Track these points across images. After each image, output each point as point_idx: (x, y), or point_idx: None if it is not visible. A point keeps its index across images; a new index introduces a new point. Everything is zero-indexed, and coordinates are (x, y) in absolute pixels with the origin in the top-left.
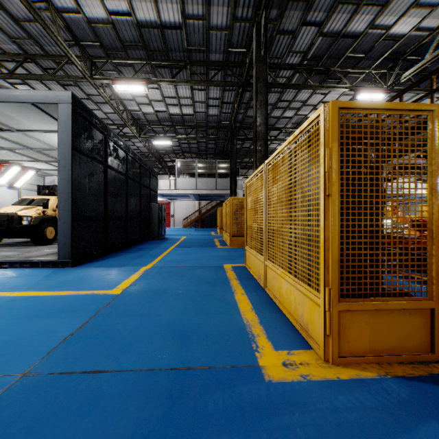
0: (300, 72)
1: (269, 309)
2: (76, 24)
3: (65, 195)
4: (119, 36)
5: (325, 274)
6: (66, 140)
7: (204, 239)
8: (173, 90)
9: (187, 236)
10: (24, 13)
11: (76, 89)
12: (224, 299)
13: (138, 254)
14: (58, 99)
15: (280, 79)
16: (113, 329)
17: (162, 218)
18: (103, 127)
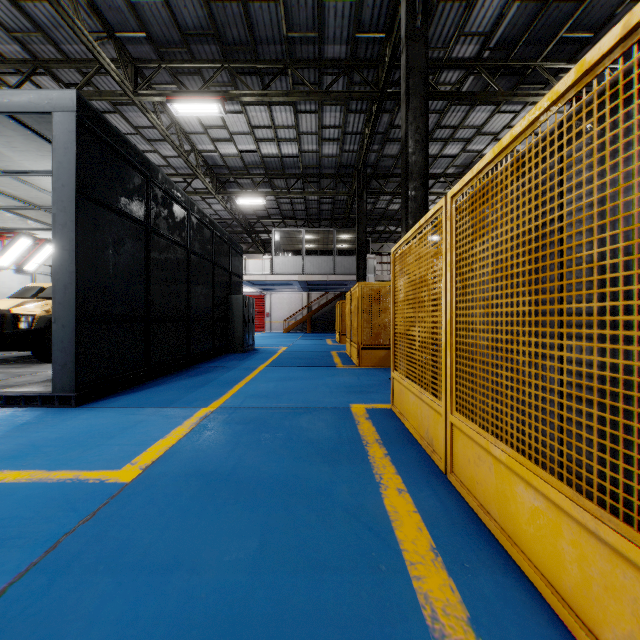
0: (476, 73)
1: (479, 555)
2: (106, 1)
3: (65, 277)
4: (175, 19)
5: None
6: (66, 179)
7: (316, 351)
8: (267, 114)
9: (289, 346)
10: None
11: (117, 118)
12: (359, 508)
13: (202, 379)
14: (53, 105)
15: (441, 87)
16: (49, 637)
17: (248, 318)
18: (142, 163)
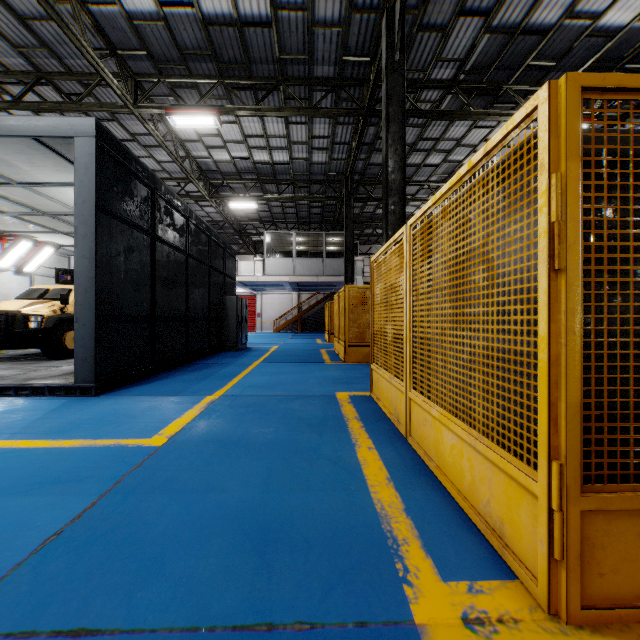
0: (454, 93)
1: (419, 481)
2: (110, 22)
3: (85, 282)
4: (175, 39)
5: (550, 434)
6: (86, 196)
7: (306, 349)
8: (259, 124)
9: (280, 345)
10: (32, 6)
11: (115, 126)
12: (339, 458)
13: (203, 373)
14: (75, 131)
15: (423, 104)
16: (136, 522)
17: (242, 318)
18: (148, 177)
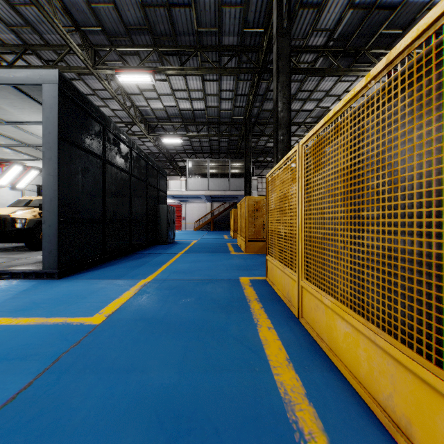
0: (325, 55)
1: (315, 362)
2: (75, 6)
3: (50, 194)
4: (121, 18)
5: None
6: (51, 128)
7: (216, 243)
8: (183, 81)
9: (198, 240)
10: None
11: (81, 84)
12: (244, 338)
13: (140, 261)
14: (43, 79)
15: (301, 65)
16: (62, 405)
17: (171, 220)
18: (100, 116)
